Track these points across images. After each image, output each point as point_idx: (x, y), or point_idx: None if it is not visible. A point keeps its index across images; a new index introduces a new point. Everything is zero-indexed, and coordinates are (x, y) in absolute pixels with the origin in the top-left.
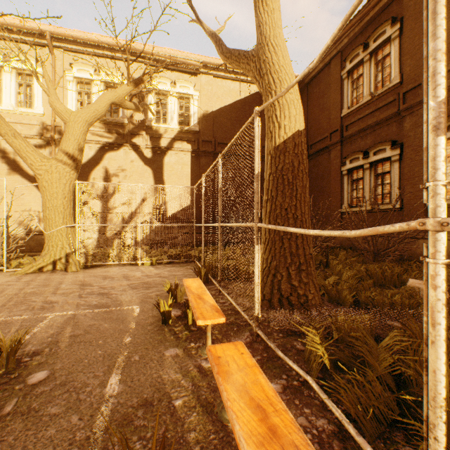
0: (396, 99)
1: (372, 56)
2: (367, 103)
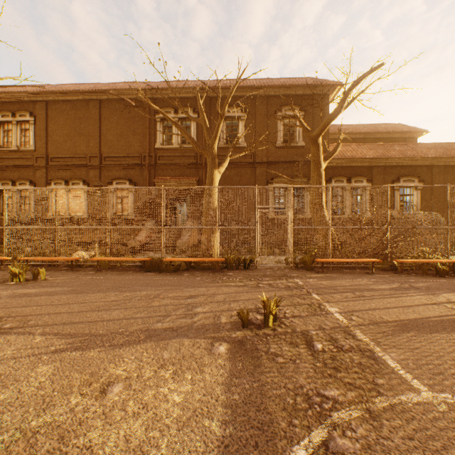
0: (33, 158)
1: (19, 123)
2: (16, 151)
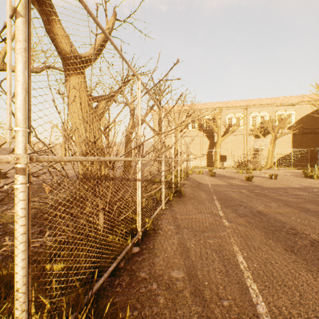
0: None
1: None
2: None
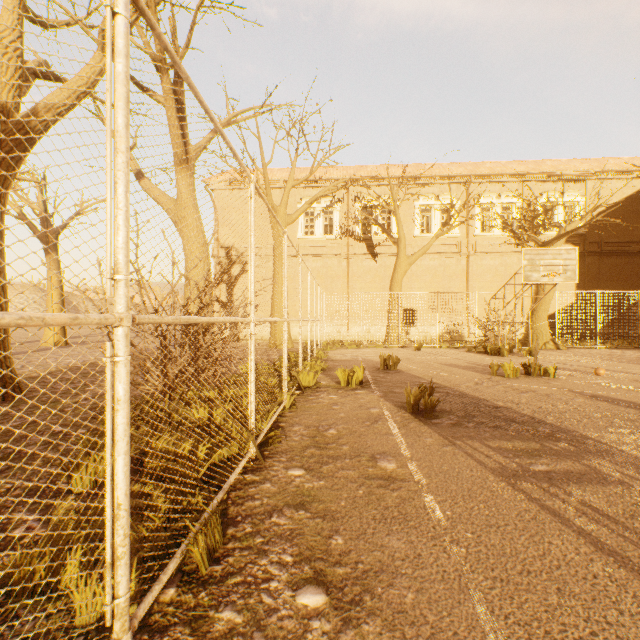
0: None
1: None
2: None
